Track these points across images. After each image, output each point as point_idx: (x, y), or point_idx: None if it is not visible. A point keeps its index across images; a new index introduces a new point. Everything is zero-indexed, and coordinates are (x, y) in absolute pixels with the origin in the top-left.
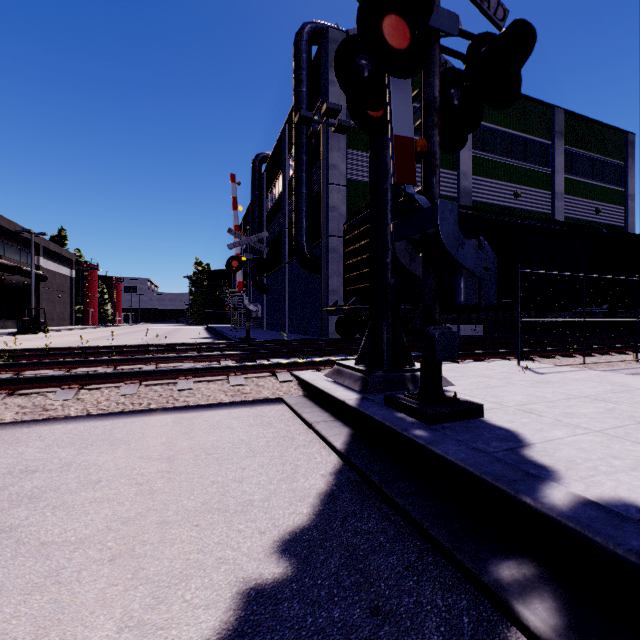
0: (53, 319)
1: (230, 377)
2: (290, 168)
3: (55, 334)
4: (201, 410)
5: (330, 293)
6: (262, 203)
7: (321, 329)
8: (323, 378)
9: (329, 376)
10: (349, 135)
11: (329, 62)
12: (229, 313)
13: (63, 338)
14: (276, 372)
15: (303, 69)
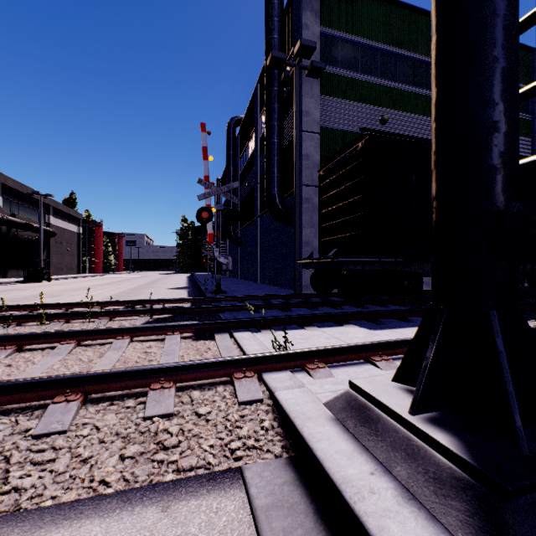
0: (62, 268)
1: (150, 394)
2: (262, 126)
3: (55, 282)
4: (44, 519)
5: (303, 244)
6: (236, 163)
7: (294, 282)
8: (322, 408)
9: (338, 415)
10: (322, 81)
11: (302, 5)
12: (206, 264)
13: (55, 287)
14: (234, 378)
15: (275, 15)
